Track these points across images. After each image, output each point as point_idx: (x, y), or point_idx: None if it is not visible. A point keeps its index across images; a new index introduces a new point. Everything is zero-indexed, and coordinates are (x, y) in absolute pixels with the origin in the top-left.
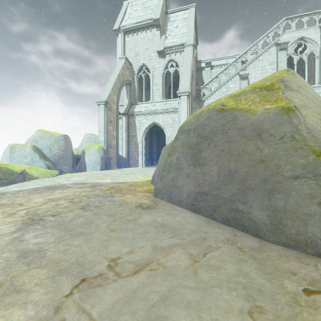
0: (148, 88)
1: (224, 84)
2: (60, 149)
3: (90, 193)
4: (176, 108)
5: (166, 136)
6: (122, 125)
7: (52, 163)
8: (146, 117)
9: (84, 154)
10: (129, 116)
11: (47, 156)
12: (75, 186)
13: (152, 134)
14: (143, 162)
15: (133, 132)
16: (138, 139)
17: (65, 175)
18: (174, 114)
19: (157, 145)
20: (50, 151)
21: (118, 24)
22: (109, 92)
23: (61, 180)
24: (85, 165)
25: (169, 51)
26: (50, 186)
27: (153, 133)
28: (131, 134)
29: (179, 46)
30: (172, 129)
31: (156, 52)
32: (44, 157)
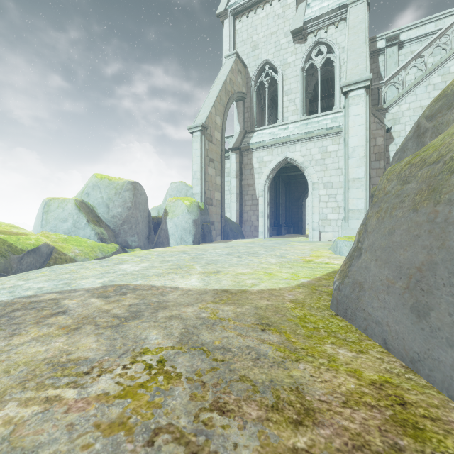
0: (272, 108)
1: (437, 67)
2: (125, 207)
3: (22, 433)
4: (329, 127)
5: (309, 181)
6: (230, 167)
7: (111, 231)
8: (271, 151)
9: (165, 216)
10: (241, 151)
11: (103, 218)
12: (80, 307)
13: (279, 183)
14: (265, 229)
15: (248, 178)
16: (256, 190)
17: (125, 254)
18: (324, 139)
19: (286, 202)
20: (107, 209)
21: (224, 3)
22: (208, 110)
23: (89, 273)
24: (167, 234)
25: (313, 28)
26: (15, 304)
27: (281, 181)
28: (245, 182)
29: (335, 12)
30: (320, 168)
31: (288, 35)
32: (98, 220)
